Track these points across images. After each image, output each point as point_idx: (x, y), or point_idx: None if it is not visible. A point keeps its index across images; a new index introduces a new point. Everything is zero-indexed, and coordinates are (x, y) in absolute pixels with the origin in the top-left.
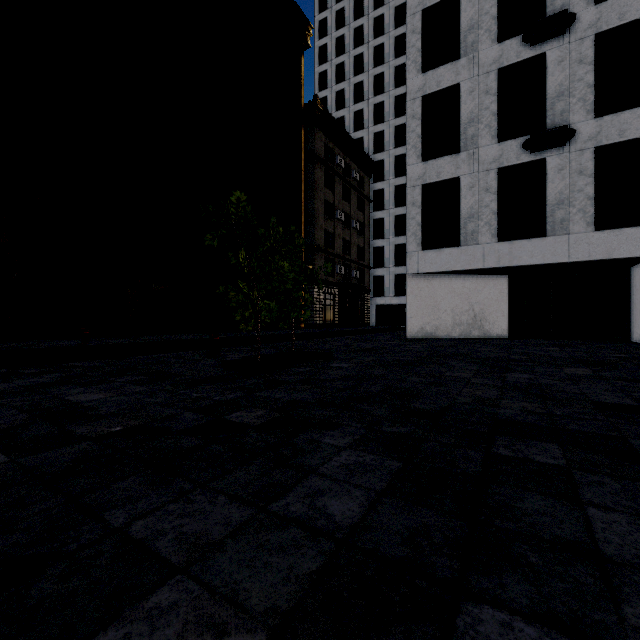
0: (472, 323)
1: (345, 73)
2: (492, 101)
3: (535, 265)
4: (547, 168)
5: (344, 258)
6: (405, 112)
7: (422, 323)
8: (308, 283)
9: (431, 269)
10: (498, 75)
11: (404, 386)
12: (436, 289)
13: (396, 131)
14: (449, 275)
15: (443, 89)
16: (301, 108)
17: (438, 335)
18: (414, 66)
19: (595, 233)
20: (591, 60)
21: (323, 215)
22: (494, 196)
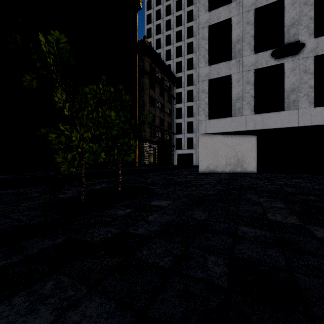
0: (237, 163)
1: (161, 29)
2: (251, 28)
3: (277, 128)
4: (285, 69)
5: (160, 128)
6: (193, 51)
7: (208, 164)
8: (140, 141)
9: (214, 131)
10: (254, 13)
11: (252, 255)
12: (216, 143)
13: (188, 61)
14: (223, 135)
15: (221, 21)
16: (136, 42)
17: (217, 171)
18: (203, 7)
19: (314, 108)
20: (312, 2)
21: (149, 104)
22: (252, 86)
